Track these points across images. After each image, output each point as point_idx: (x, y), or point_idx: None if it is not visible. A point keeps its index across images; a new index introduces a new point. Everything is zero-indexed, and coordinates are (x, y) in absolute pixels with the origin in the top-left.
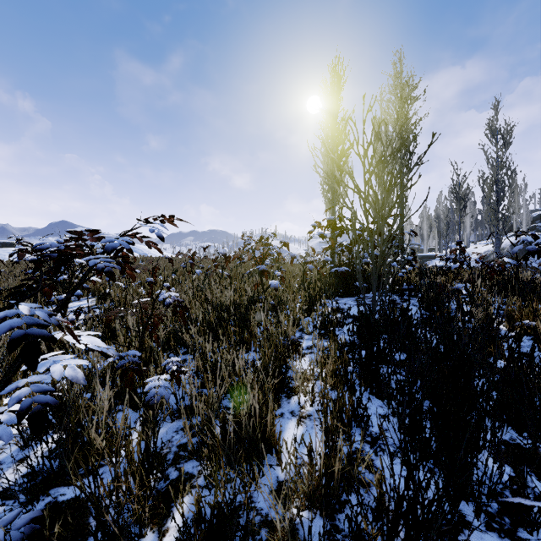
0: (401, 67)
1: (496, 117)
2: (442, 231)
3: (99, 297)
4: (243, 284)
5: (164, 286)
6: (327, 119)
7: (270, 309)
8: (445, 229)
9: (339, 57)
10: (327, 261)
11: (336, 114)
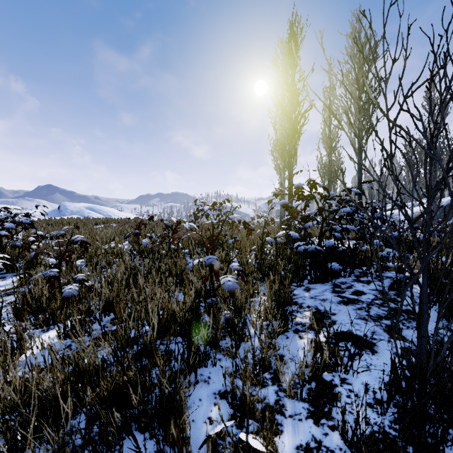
0: (360, 26)
1: (433, 90)
2: (373, 194)
3: (21, 277)
4: (187, 274)
5: (76, 279)
6: (284, 79)
7: (223, 326)
8: (382, 193)
9: (296, 14)
10: (294, 238)
11: (293, 74)
